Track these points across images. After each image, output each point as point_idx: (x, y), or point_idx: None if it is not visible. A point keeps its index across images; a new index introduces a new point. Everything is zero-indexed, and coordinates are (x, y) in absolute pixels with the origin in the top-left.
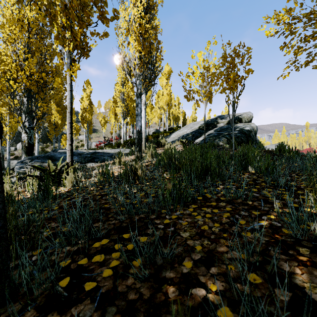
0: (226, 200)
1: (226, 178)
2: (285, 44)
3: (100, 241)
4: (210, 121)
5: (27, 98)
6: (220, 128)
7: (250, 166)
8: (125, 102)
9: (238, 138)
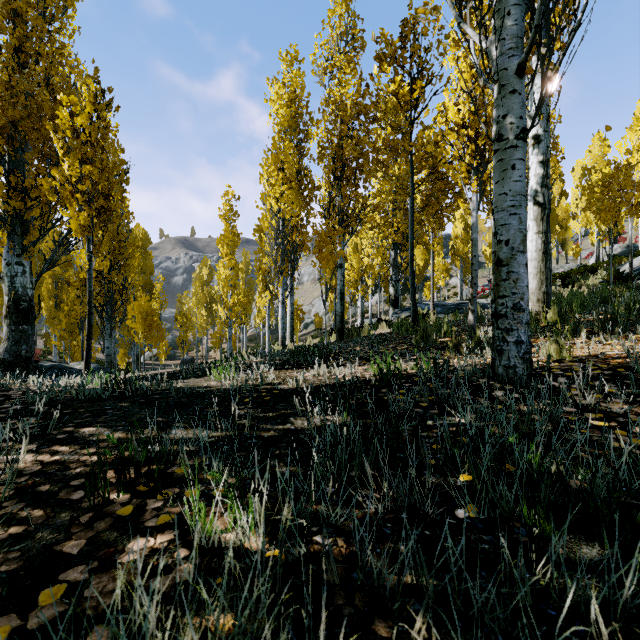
0: None
1: None
2: None
3: None
4: None
5: (394, 252)
6: None
7: None
8: None
9: None
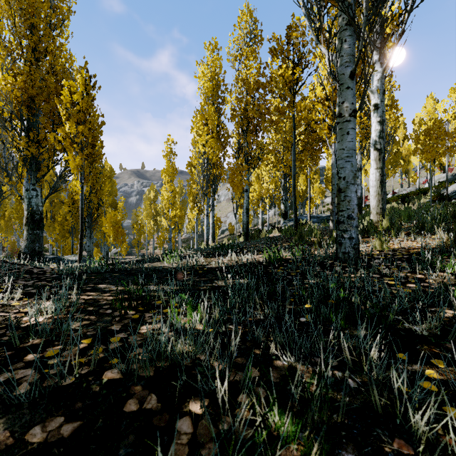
0: None
1: None
2: None
3: None
4: None
5: (284, 180)
6: None
7: None
8: None
9: None
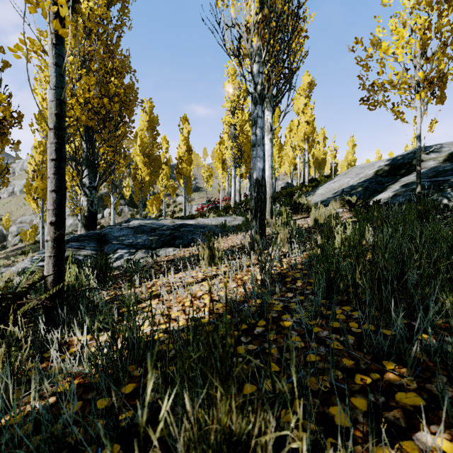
0: None
1: None
2: None
3: None
4: (400, 159)
5: (86, 142)
6: (432, 170)
7: None
8: (237, 140)
9: None
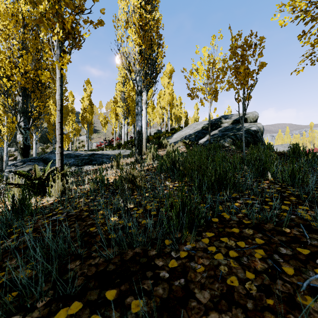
0: (252, 224)
1: (244, 189)
2: (304, 32)
3: (70, 304)
4: (213, 121)
5: (22, 97)
6: (224, 128)
7: (269, 173)
8: (126, 102)
9: (245, 139)
